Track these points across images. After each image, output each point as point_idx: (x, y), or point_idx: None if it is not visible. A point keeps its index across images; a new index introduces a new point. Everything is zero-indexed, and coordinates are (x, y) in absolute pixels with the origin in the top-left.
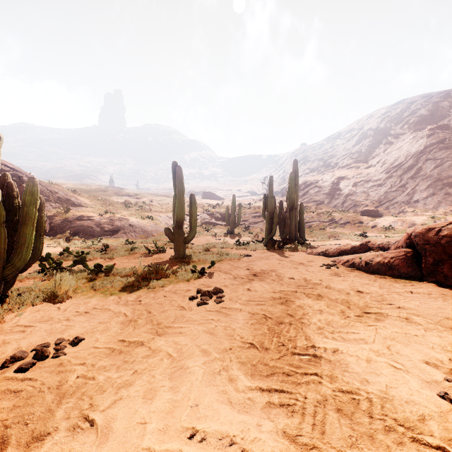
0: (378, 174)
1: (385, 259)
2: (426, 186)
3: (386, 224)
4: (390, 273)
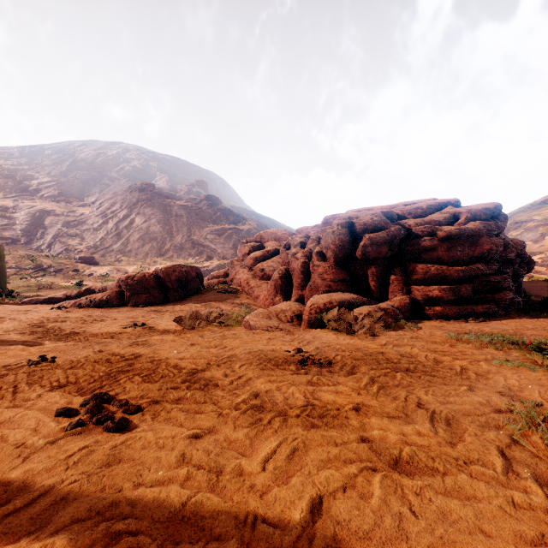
0: (95, 217)
1: (105, 297)
2: (139, 237)
3: (104, 273)
4: (107, 305)
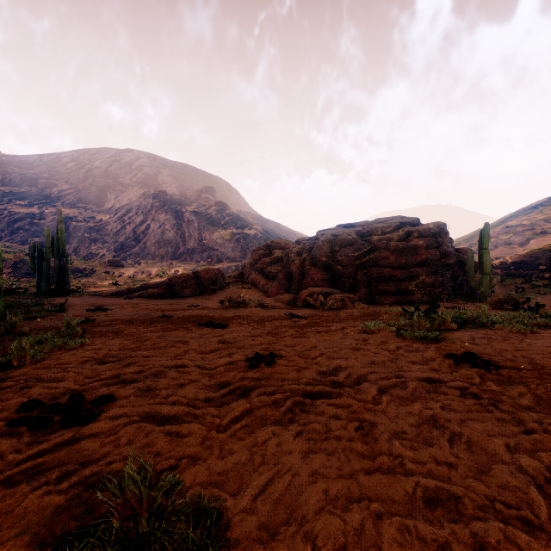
0: (113, 223)
1: (160, 291)
2: (155, 242)
3: (131, 274)
4: (162, 297)
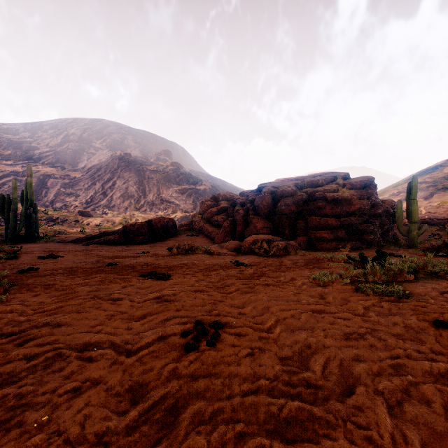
0: (85, 180)
1: (116, 238)
2: (120, 195)
3: (97, 223)
4: (118, 243)
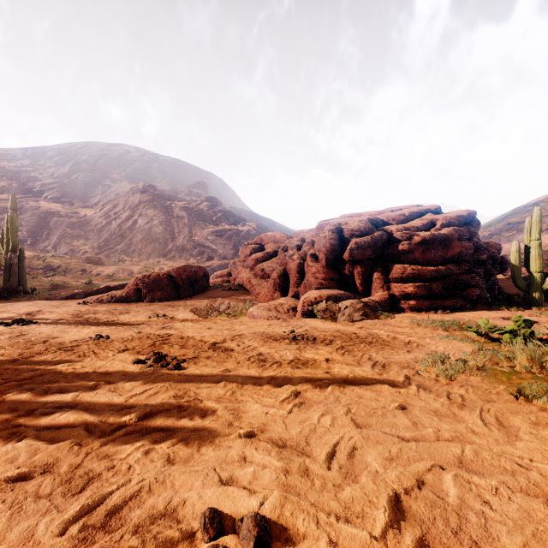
0: (98, 218)
1: (124, 293)
2: (141, 238)
3: (110, 273)
4: (127, 301)
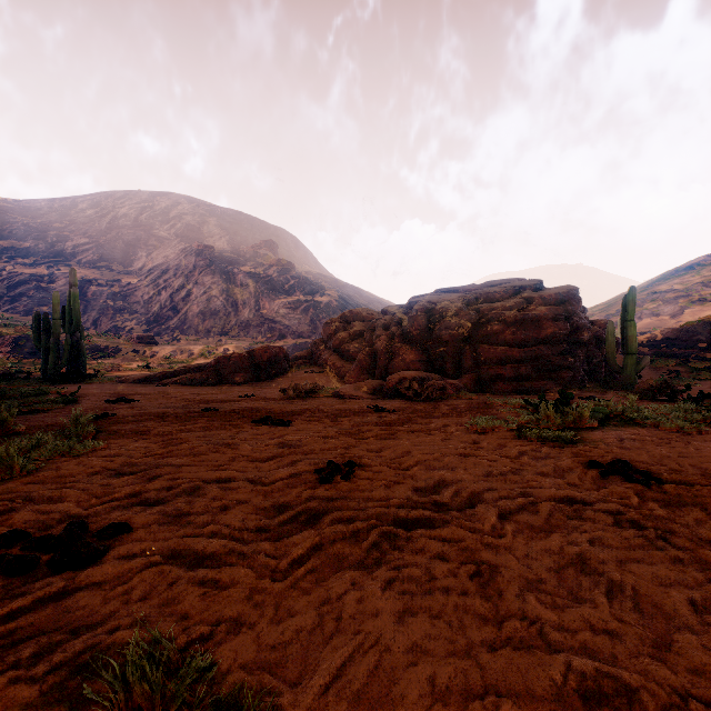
0: (145, 287)
1: (204, 376)
2: (198, 312)
3: (167, 354)
4: (207, 384)
